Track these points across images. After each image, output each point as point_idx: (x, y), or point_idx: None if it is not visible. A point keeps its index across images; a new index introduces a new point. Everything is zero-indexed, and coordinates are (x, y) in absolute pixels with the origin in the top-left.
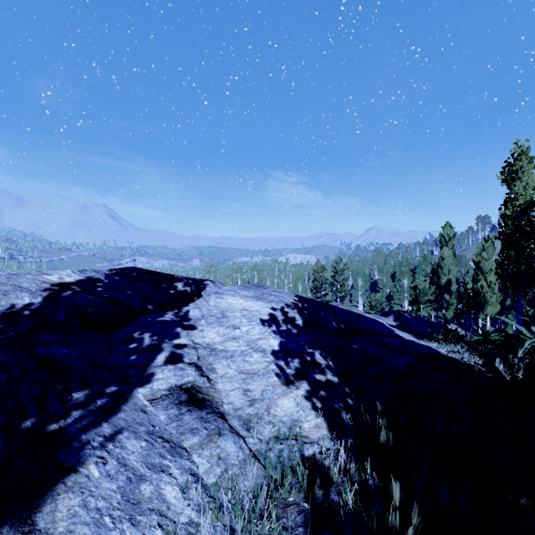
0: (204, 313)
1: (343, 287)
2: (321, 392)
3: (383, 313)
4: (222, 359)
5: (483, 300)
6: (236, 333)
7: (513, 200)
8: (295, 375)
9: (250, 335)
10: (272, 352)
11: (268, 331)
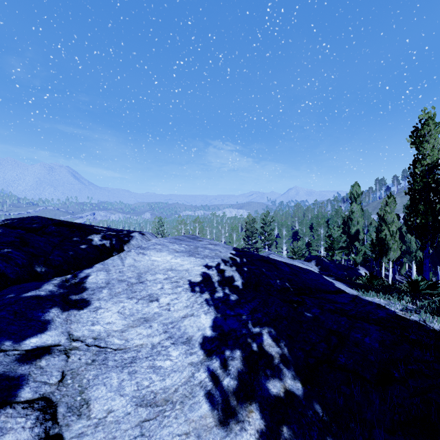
0: (112, 277)
1: (270, 236)
2: (283, 431)
3: (305, 259)
4: (112, 372)
5: (387, 247)
6: (151, 310)
7: (421, 160)
8: (237, 392)
9: (171, 311)
10: (202, 341)
11: (199, 301)
